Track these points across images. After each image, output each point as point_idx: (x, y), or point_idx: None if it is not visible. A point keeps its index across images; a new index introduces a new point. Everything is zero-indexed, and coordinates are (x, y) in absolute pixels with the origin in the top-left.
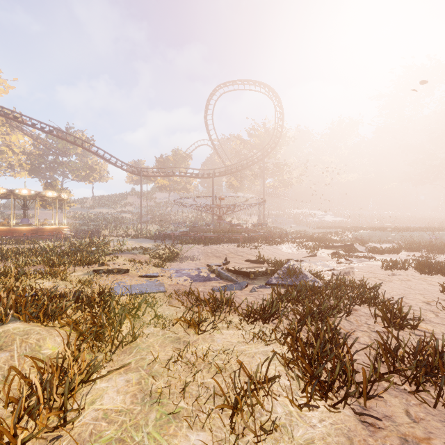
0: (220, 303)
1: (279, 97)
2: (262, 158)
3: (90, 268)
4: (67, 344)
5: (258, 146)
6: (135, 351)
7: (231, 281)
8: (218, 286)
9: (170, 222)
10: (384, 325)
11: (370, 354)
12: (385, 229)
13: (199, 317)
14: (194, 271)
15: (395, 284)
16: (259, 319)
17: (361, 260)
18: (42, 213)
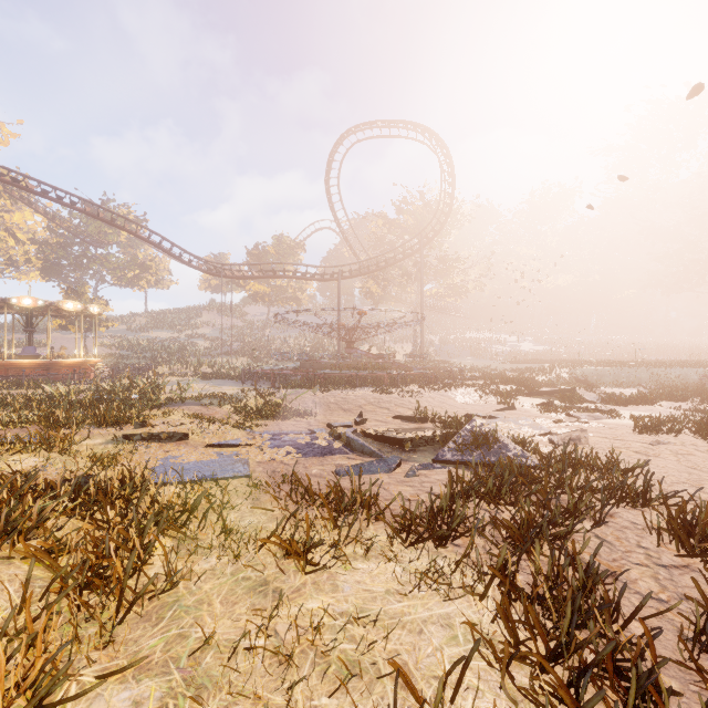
0: (351, 502)
1: (447, 148)
2: (419, 247)
3: (119, 432)
4: (23, 603)
5: (412, 229)
6: (171, 615)
7: (370, 456)
8: (347, 464)
9: (269, 352)
10: (677, 551)
11: (681, 633)
12: (623, 363)
13: (309, 534)
14: (304, 437)
15: (667, 460)
16: (427, 539)
17: (594, 416)
18: (63, 338)
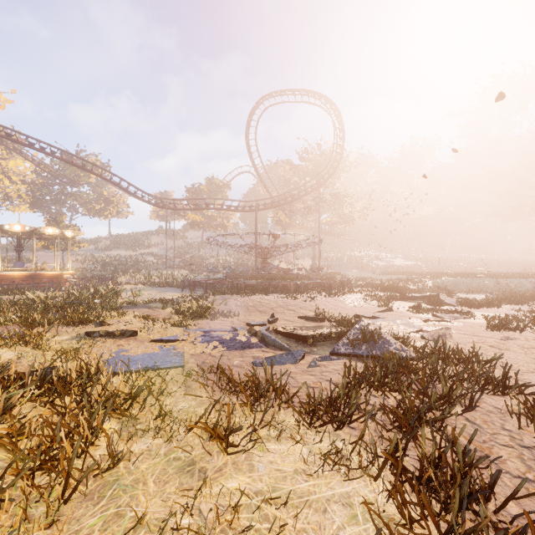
0: (265, 390)
1: (338, 111)
2: (317, 186)
3: (82, 329)
4: None
5: (312, 172)
6: (110, 494)
7: (280, 349)
8: (262, 356)
9: (203, 266)
10: None
11: None
12: (474, 275)
13: (230, 420)
14: (228, 333)
15: (516, 353)
16: (328, 423)
17: (455, 316)
18: (47, 255)
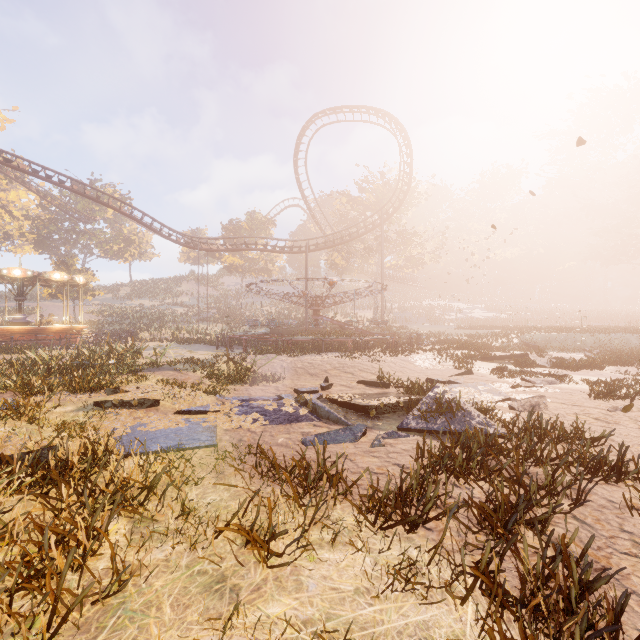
0: (316, 478)
1: (405, 131)
2: (380, 223)
3: (91, 398)
4: None
5: (373, 206)
6: (113, 624)
7: (335, 423)
8: (313, 432)
9: (242, 319)
10: None
11: None
12: (569, 329)
13: (271, 519)
14: (271, 403)
15: (628, 428)
16: (398, 525)
17: (549, 381)
18: (55, 305)
